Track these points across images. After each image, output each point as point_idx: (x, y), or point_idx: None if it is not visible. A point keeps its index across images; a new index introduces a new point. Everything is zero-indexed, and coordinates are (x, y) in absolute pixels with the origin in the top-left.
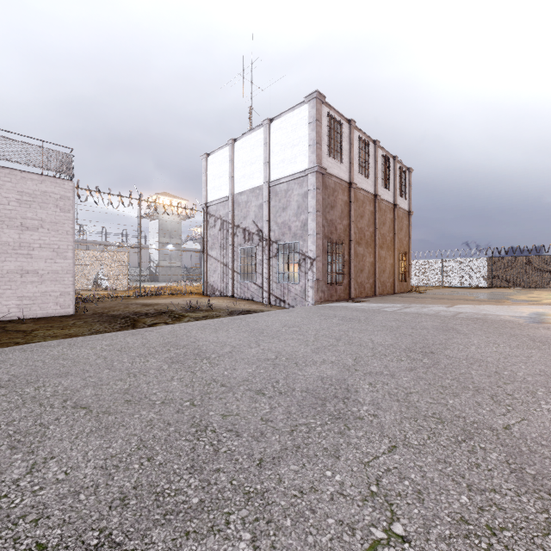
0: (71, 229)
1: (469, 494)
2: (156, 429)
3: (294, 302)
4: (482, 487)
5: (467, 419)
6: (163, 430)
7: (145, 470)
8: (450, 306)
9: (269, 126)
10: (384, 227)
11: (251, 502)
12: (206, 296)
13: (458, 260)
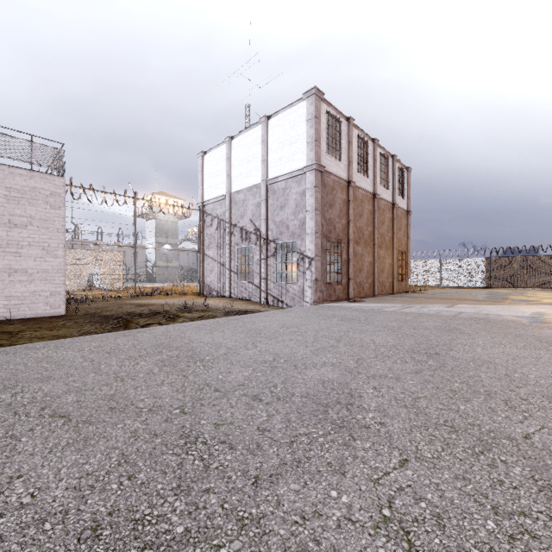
0: (61, 227)
1: (496, 519)
2: (140, 441)
3: (292, 302)
4: (509, 510)
5: (482, 427)
6: (148, 443)
7: (125, 491)
8: (451, 306)
9: (266, 123)
10: (383, 227)
11: (245, 531)
12: (202, 296)
13: (456, 260)
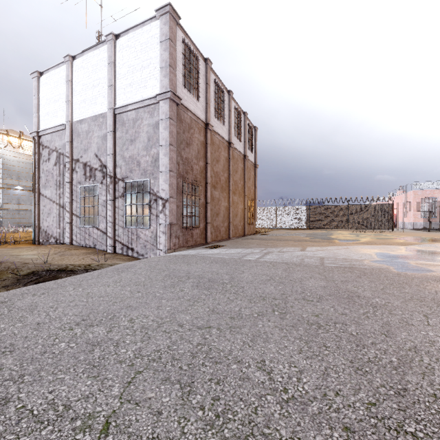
0: None
1: None
2: None
3: (144, 250)
4: None
5: None
6: None
7: None
8: (304, 250)
9: (114, 42)
10: (236, 175)
11: None
12: (36, 244)
13: (287, 207)
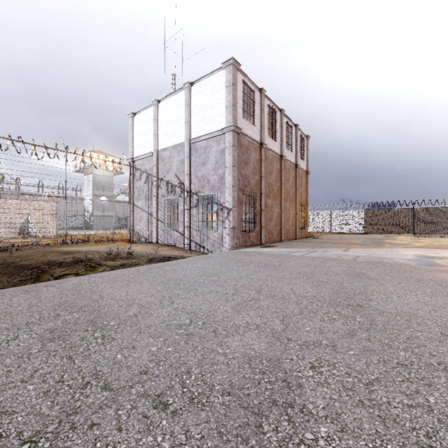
0: None
1: None
2: None
3: (213, 248)
4: None
5: None
6: None
7: None
8: (346, 250)
9: (189, 89)
10: (288, 183)
11: None
12: (132, 243)
13: (342, 211)
